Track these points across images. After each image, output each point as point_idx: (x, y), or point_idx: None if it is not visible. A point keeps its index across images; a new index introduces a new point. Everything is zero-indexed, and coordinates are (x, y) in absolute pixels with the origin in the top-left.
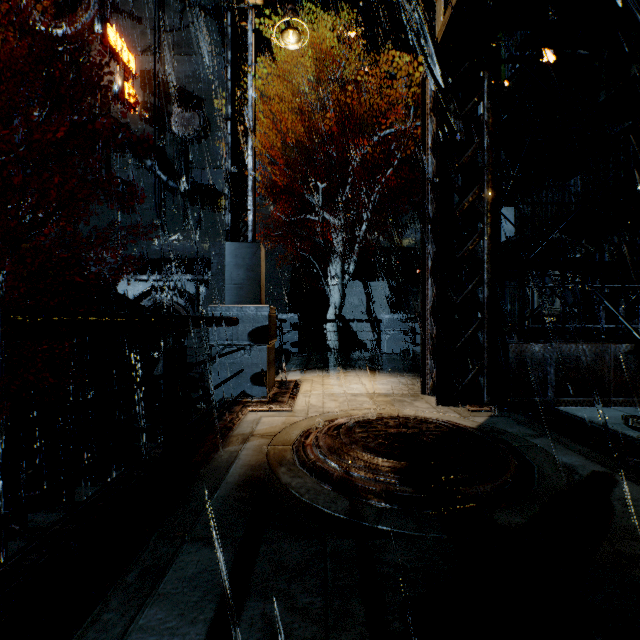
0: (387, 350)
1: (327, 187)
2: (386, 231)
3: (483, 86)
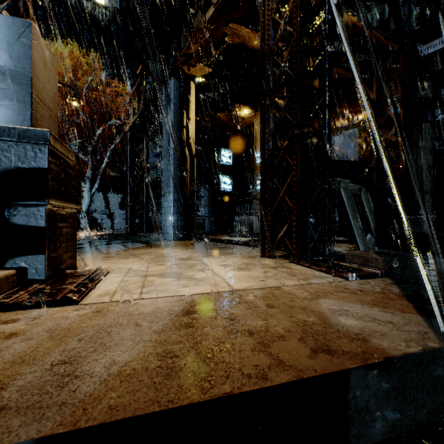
0: (117, 228)
1: (78, 133)
2: (117, 167)
3: (144, 142)
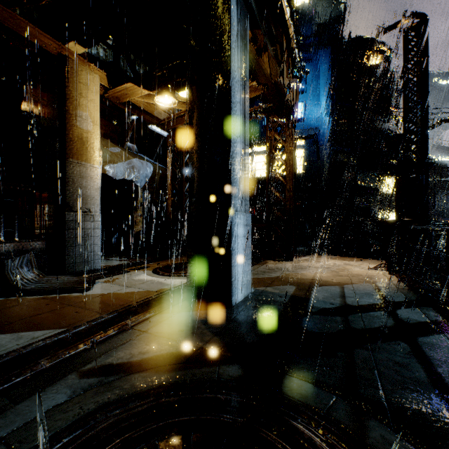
0: None
1: None
2: None
3: None
